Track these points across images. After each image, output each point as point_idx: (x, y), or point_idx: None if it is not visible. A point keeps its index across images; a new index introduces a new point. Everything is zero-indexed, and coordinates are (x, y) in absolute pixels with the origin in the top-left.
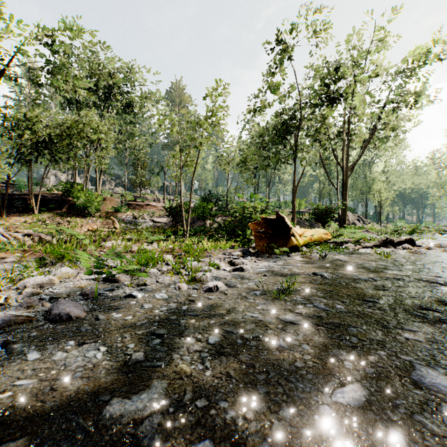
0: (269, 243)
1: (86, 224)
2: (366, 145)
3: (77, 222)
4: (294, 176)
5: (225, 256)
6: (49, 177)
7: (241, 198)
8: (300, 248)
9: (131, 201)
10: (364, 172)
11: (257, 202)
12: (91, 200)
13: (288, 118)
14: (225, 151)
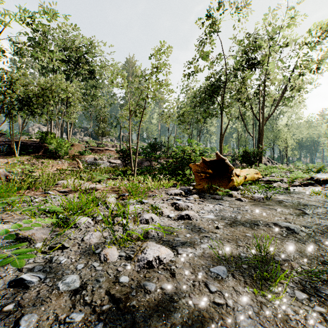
0: (208, 182)
1: (56, 164)
2: (278, 102)
3: (49, 163)
4: (221, 126)
5: (167, 196)
6: (34, 129)
7: (180, 143)
8: (237, 187)
9: (94, 147)
10: (272, 125)
11: (195, 145)
12: (61, 146)
13: (216, 81)
14: (166, 108)
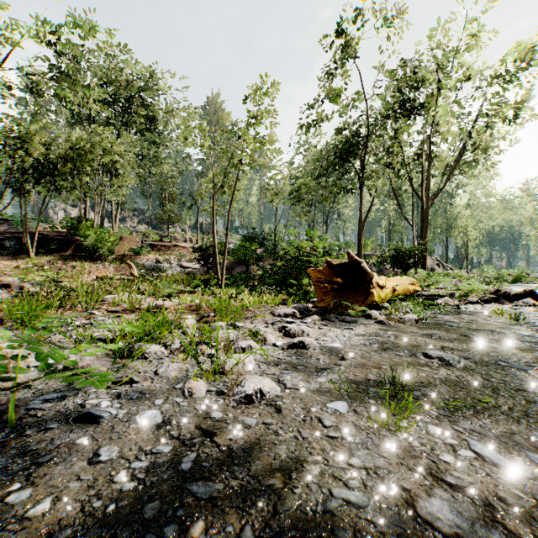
0: (336, 297)
1: (95, 270)
2: (452, 170)
3: (84, 267)
4: (360, 209)
5: (274, 318)
6: (57, 212)
7: (294, 236)
8: (381, 304)
9: (155, 241)
10: (444, 206)
11: (317, 240)
12: (103, 240)
13: (352, 136)
14: (272, 179)
